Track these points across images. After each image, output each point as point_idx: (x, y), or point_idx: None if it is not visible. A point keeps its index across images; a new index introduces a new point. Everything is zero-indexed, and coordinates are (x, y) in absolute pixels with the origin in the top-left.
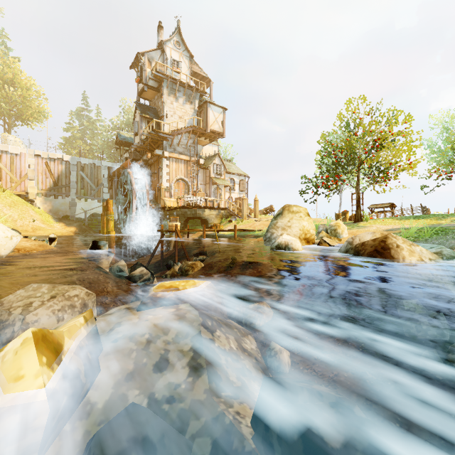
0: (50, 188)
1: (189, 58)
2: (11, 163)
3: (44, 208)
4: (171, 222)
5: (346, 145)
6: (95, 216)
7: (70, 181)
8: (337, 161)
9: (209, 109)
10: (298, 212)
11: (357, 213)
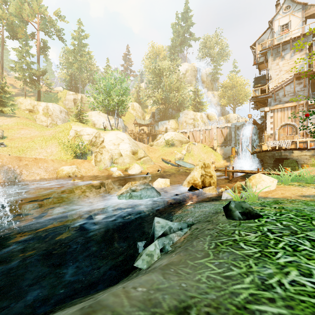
0: (222, 142)
1: (302, 9)
2: (208, 133)
3: (220, 153)
4: None
5: None
6: None
7: (231, 137)
8: None
9: None
10: (197, 165)
11: None
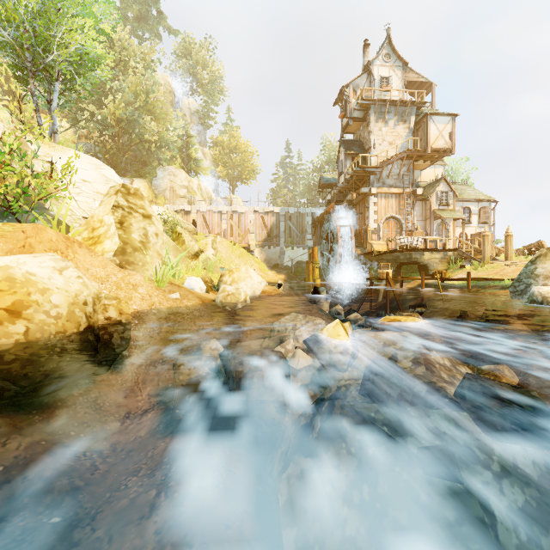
0: (264, 239)
1: (402, 68)
2: (239, 220)
3: (260, 258)
4: (382, 269)
5: None
6: (300, 264)
7: (279, 231)
8: None
9: (430, 122)
10: None
11: None
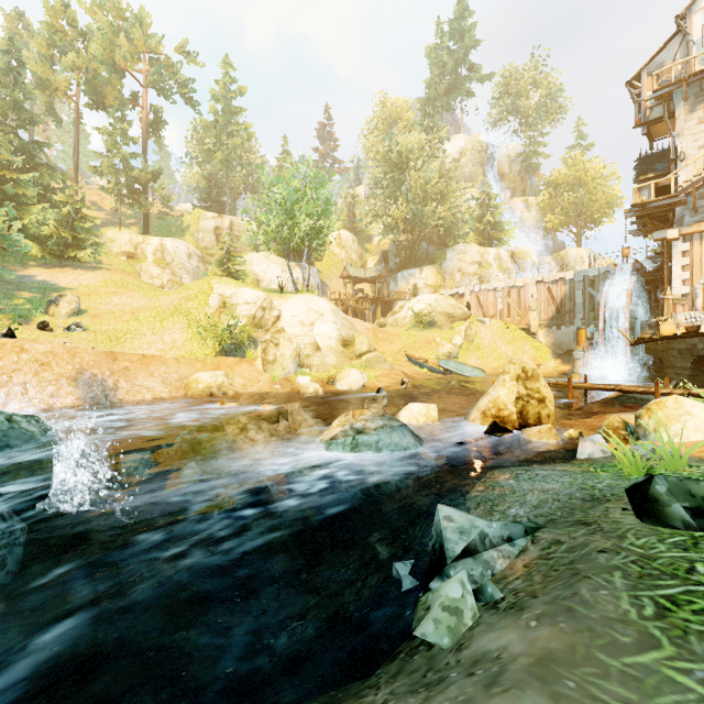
0: (551, 316)
1: None
2: (517, 296)
3: (546, 342)
4: None
5: None
6: None
7: (574, 304)
8: None
9: None
10: (505, 373)
11: None
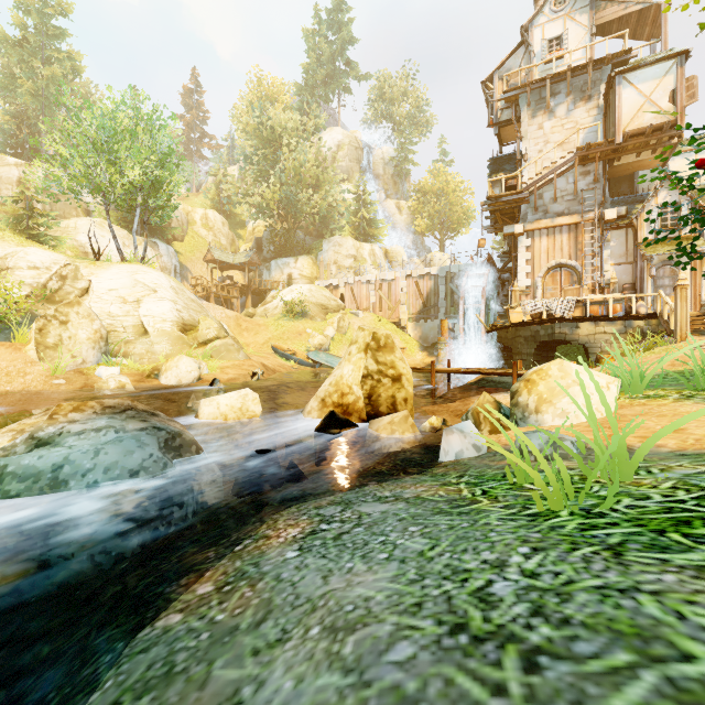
0: (419, 310)
1: (589, 7)
2: (389, 290)
3: (414, 335)
4: None
5: None
6: None
7: (438, 299)
8: None
9: (620, 88)
10: (352, 344)
11: None
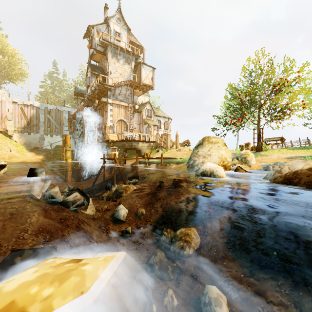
0: (24, 126)
1: (127, 31)
2: None
3: (20, 141)
4: (111, 152)
5: (249, 91)
6: (58, 147)
7: (39, 122)
8: (242, 104)
9: (142, 68)
10: (217, 143)
11: (258, 144)
